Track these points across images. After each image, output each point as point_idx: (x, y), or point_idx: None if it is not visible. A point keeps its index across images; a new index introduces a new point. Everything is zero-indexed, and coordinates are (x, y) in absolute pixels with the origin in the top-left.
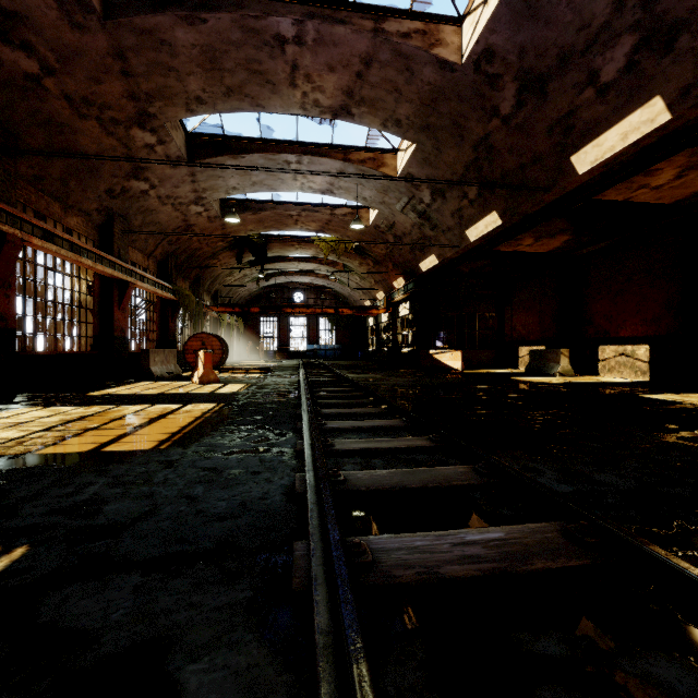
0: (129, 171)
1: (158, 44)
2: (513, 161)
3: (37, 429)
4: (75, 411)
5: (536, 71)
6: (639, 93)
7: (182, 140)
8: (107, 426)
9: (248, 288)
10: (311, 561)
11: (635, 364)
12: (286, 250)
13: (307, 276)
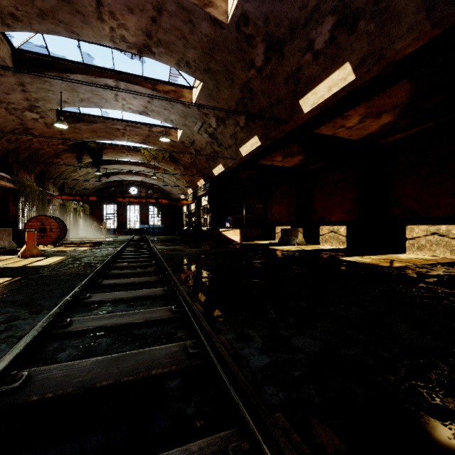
0: None
1: None
2: (265, 101)
3: None
4: None
5: (276, 36)
6: (337, 59)
7: (7, 52)
8: None
9: (92, 182)
10: None
11: (339, 237)
12: (119, 155)
13: (138, 176)
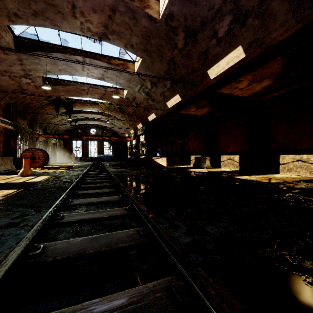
0: None
1: None
2: (184, 71)
3: None
4: None
5: (192, 28)
6: (233, 43)
7: (11, 39)
8: None
9: (65, 126)
10: None
11: (234, 163)
12: (84, 107)
13: (96, 121)
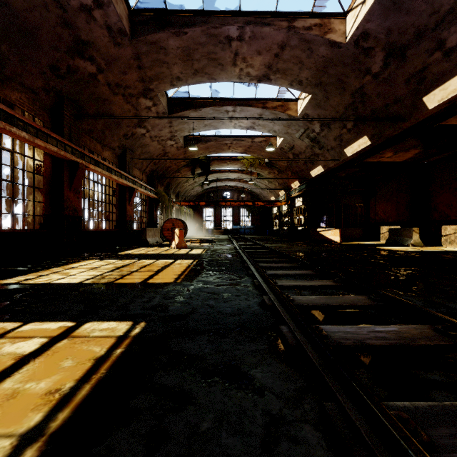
0: (136, 123)
1: (159, 49)
2: (380, 103)
3: (106, 271)
4: (118, 262)
5: (398, 43)
6: None
7: (165, 102)
8: (141, 270)
9: (196, 190)
10: (295, 333)
11: None
12: (221, 165)
13: (233, 181)
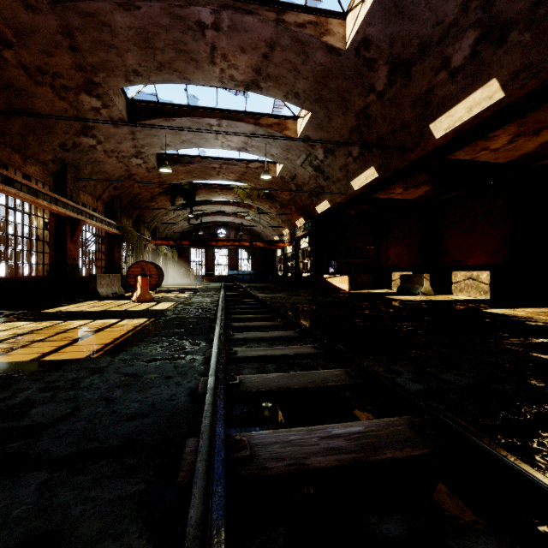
0: (79, 129)
1: (100, 25)
2: (386, 128)
3: None
4: (28, 326)
5: (402, 57)
6: (480, 76)
7: (123, 105)
8: (51, 339)
9: (181, 225)
10: (197, 456)
11: (479, 286)
12: (211, 195)
13: (228, 216)
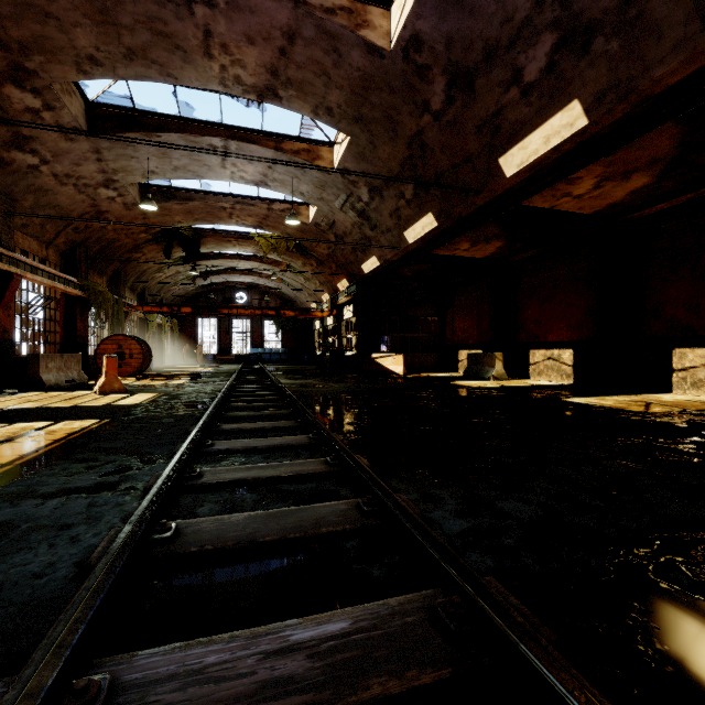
0: (8, 139)
1: None
2: (445, 161)
3: None
4: None
5: (463, 65)
6: (559, 95)
7: (80, 108)
8: None
9: (183, 286)
10: None
11: (561, 368)
12: (223, 246)
13: (249, 275)
